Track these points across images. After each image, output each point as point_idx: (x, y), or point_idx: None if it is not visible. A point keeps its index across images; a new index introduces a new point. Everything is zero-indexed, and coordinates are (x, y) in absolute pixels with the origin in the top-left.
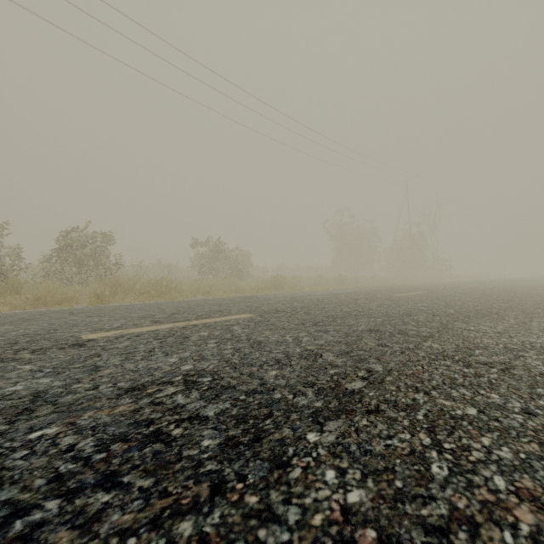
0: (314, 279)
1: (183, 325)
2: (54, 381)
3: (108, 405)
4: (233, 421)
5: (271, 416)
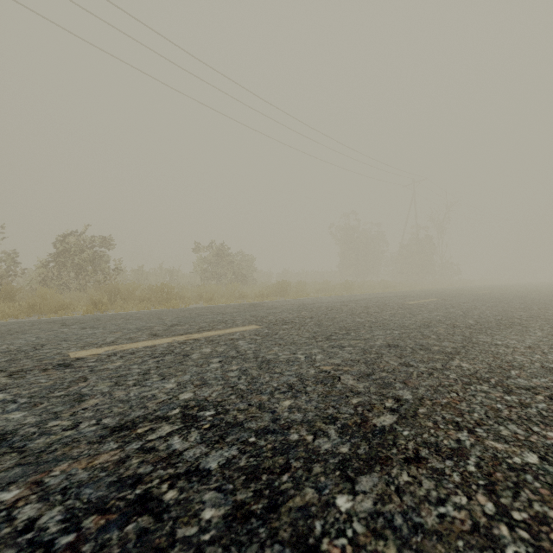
0: (321, 284)
1: (183, 340)
2: (28, 416)
3: (87, 453)
4: (241, 476)
5: (289, 469)
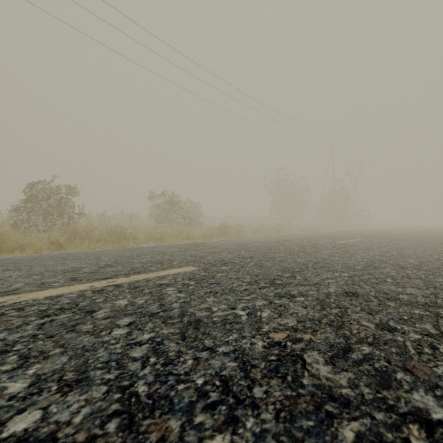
0: (256, 227)
1: (102, 286)
2: None
3: None
4: None
5: None
